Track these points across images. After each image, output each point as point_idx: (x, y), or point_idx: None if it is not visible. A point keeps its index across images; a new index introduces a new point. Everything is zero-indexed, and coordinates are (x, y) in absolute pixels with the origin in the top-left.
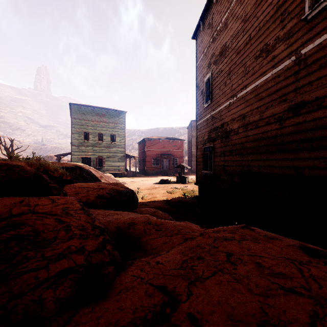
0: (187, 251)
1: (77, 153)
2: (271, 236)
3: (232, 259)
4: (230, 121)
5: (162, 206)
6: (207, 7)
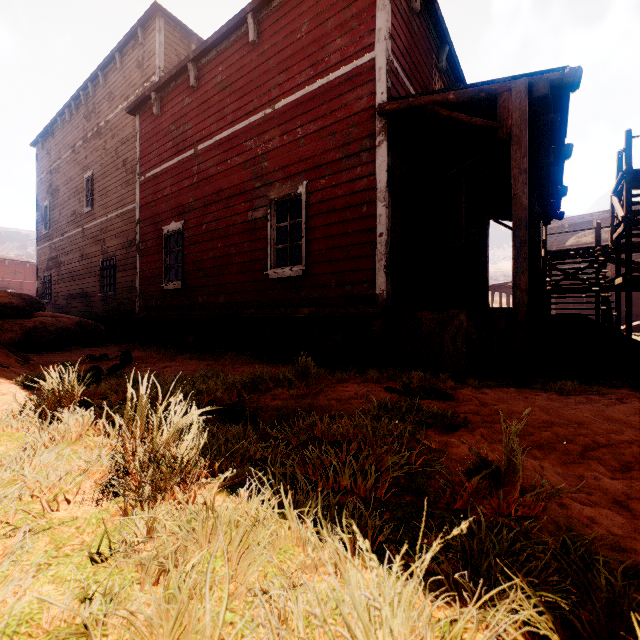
0: None
1: None
2: None
3: None
4: (61, 254)
5: None
6: (46, 133)
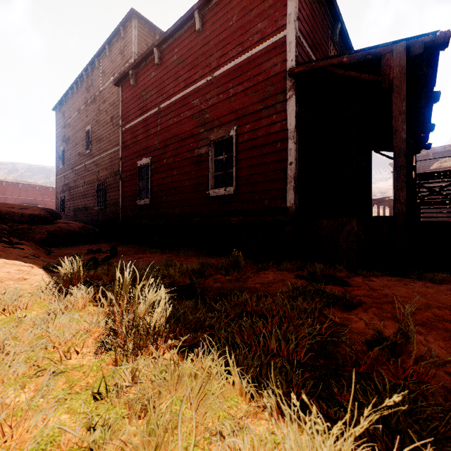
0: None
1: None
2: None
3: None
4: (71, 182)
5: None
6: (62, 101)
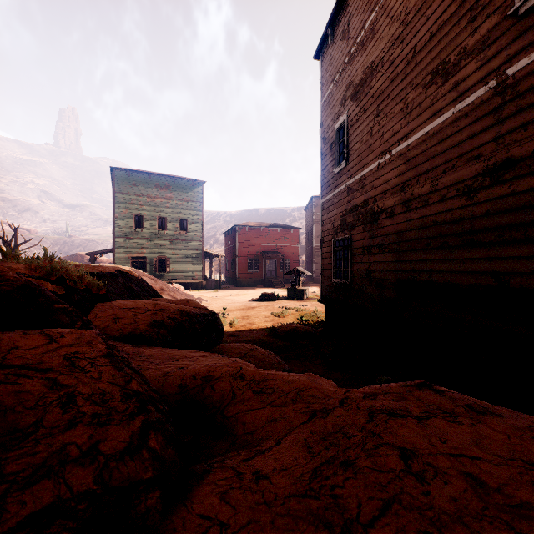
0: (317, 442)
1: (123, 250)
2: (478, 408)
3: (416, 466)
4: (379, 195)
5: (264, 338)
6: (340, 5)
